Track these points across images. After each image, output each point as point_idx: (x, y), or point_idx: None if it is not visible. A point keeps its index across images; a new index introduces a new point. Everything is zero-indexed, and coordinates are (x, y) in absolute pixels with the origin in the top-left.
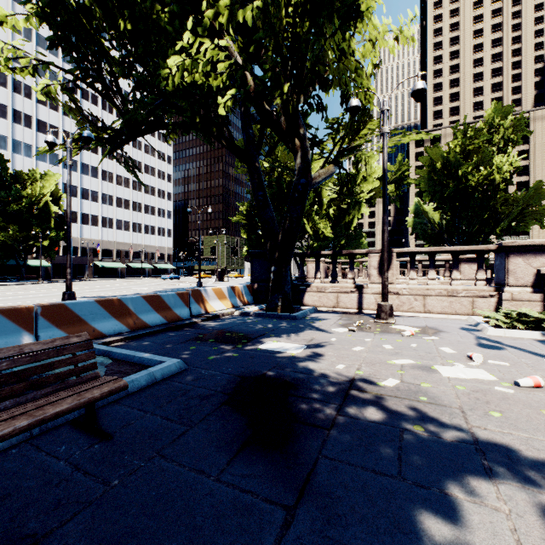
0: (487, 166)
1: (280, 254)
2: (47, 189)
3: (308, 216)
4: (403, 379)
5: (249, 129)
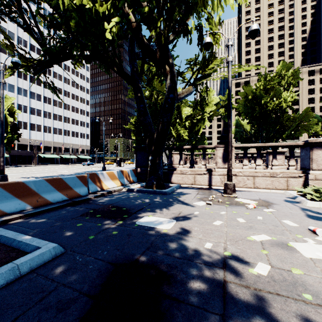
0: (278, 98)
1: (155, 147)
2: (5, 107)
3: (173, 126)
4: (271, 262)
5: (134, 62)
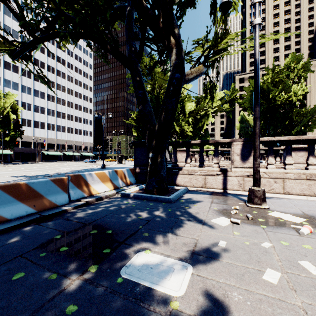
0: (286, 92)
1: (157, 142)
2: (7, 104)
3: (176, 121)
4: None
5: (132, 42)
